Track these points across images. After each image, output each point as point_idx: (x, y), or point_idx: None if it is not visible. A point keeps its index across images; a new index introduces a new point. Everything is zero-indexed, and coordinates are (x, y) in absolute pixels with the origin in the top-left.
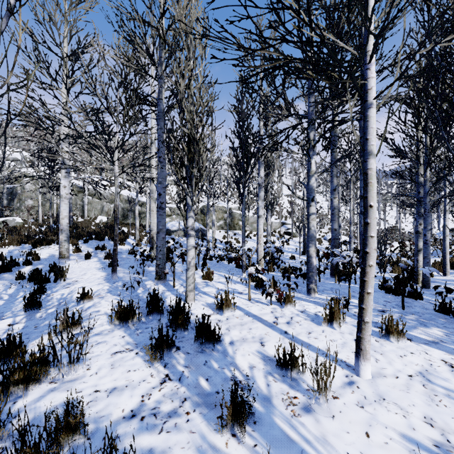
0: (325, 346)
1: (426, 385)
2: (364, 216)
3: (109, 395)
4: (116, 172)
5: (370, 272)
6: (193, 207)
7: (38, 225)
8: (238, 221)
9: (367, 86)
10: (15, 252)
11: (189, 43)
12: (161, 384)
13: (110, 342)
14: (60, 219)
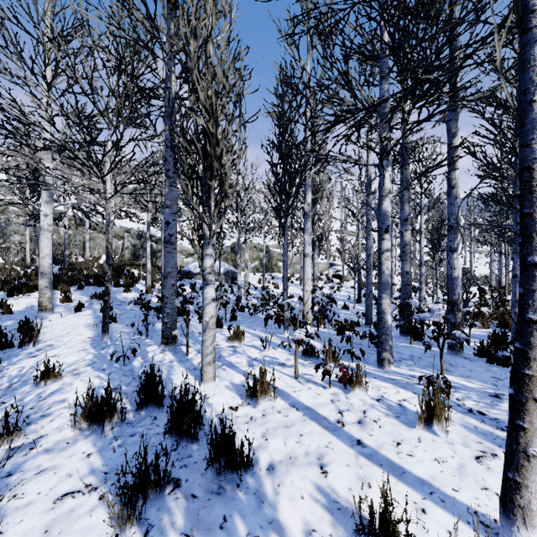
0: (431, 474)
1: None
2: (528, 251)
3: None
4: (108, 193)
5: None
6: (212, 240)
7: (24, 266)
8: (277, 262)
9: (534, 1)
10: None
11: None
12: None
13: (62, 468)
14: (40, 259)
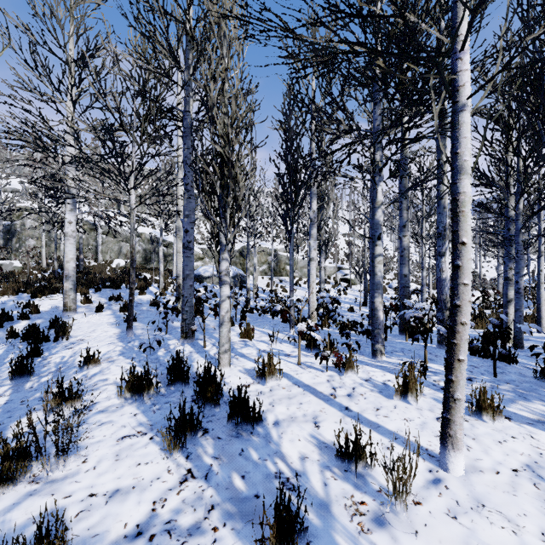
0: (399, 428)
1: (538, 484)
2: (454, 257)
3: (108, 501)
4: (132, 204)
5: (462, 332)
6: (227, 247)
7: (41, 270)
8: (285, 265)
9: (458, 83)
10: (10, 304)
11: (222, 37)
12: (181, 483)
13: (117, 422)
14: (65, 262)
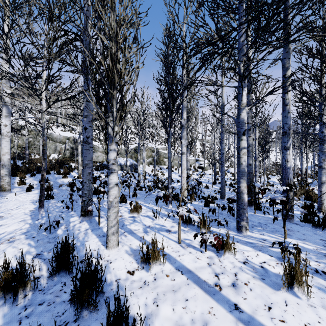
0: None
1: None
2: None
3: None
4: (43, 107)
5: None
6: (115, 138)
7: None
8: (163, 158)
9: None
10: None
11: None
12: None
13: None
14: (1, 155)
